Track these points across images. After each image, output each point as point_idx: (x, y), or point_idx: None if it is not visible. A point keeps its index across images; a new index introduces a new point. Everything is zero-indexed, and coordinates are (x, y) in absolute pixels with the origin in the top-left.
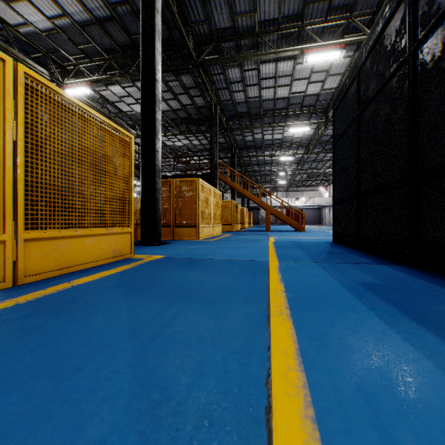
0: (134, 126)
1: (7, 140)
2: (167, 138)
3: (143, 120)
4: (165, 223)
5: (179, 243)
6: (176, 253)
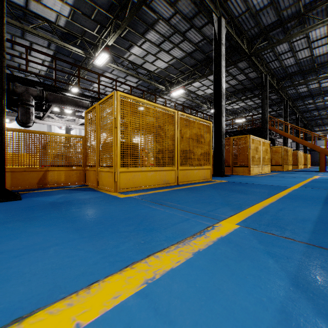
0: (205, 102)
1: (175, 138)
2: (228, 104)
3: (214, 108)
4: (227, 164)
5: (236, 176)
6: (234, 180)
